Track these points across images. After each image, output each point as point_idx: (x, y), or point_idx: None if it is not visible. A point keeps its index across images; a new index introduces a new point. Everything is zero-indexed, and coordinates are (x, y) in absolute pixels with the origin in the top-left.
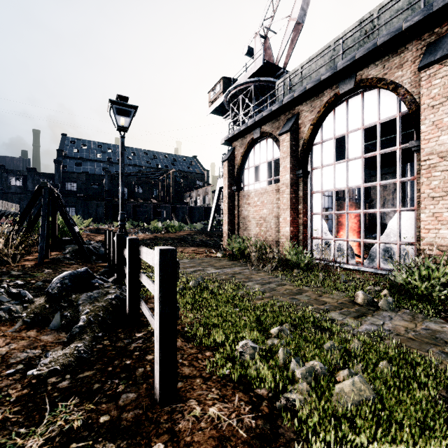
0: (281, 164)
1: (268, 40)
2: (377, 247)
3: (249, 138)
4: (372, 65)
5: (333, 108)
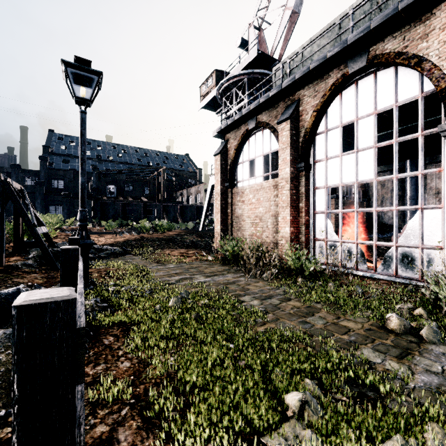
0: (280, 157)
1: (262, 31)
2: (394, 251)
3: (243, 130)
4: (389, 37)
5: (340, 91)
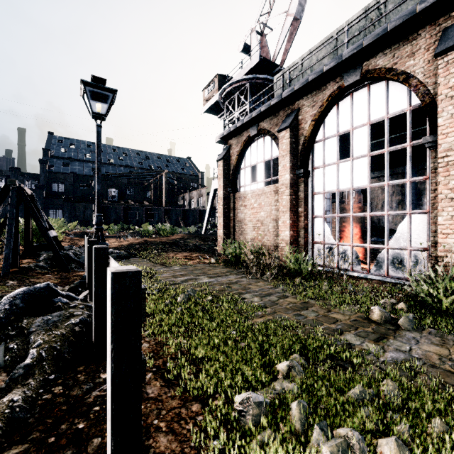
0: (280, 163)
1: (264, 36)
2: (385, 253)
3: (245, 136)
4: (381, 54)
5: (336, 102)
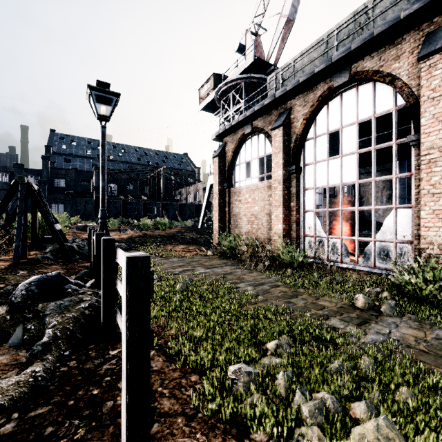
0: (273, 160)
1: (259, 37)
2: (372, 245)
3: (240, 134)
4: (368, 57)
5: (327, 102)
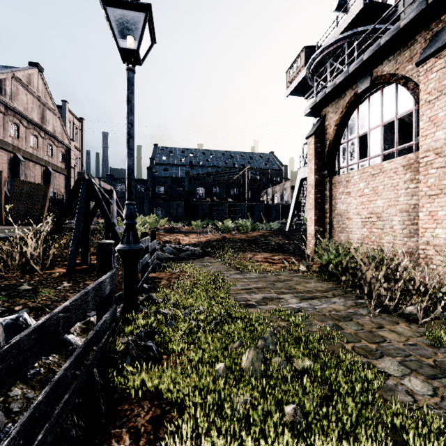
0: (423, 116)
1: None
2: None
3: (349, 96)
4: None
5: None
